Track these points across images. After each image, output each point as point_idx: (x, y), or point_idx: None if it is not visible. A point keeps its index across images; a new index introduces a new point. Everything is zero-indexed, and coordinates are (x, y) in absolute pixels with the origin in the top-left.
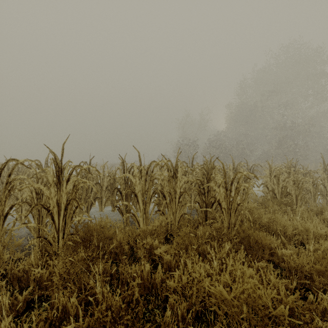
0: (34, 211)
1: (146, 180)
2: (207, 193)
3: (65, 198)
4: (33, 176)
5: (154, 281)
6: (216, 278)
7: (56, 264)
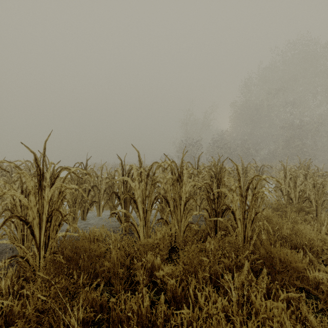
0: (17, 220)
1: (147, 183)
2: (217, 199)
3: (47, 207)
4: (18, 179)
5: (154, 317)
6: (237, 320)
7: (30, 295)
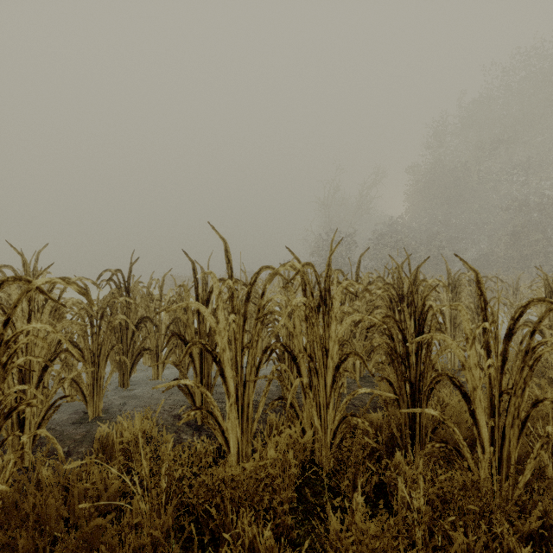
0: None
1: (245, 317)
2: (416, 356)
3: None
4: None
5: None
6: None
7: None
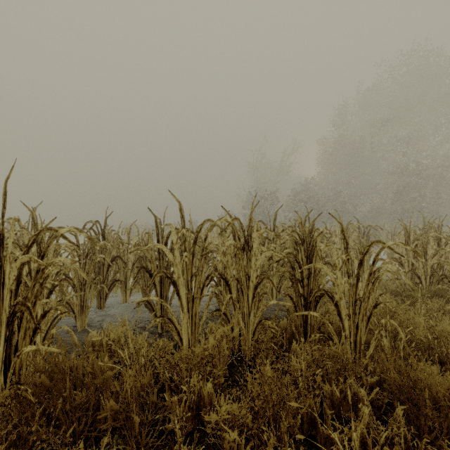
0: None
1: (193, 254)
2: (308, 279)
3: (7, 299)
4: None
5: None
6: None
7: None
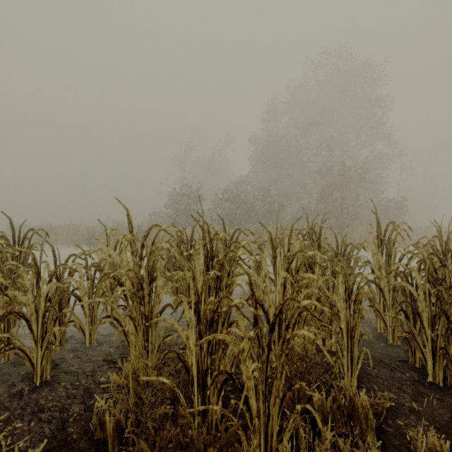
0: None
1: None
2: None
3: None
4: None
5: None
6: None
7: None
